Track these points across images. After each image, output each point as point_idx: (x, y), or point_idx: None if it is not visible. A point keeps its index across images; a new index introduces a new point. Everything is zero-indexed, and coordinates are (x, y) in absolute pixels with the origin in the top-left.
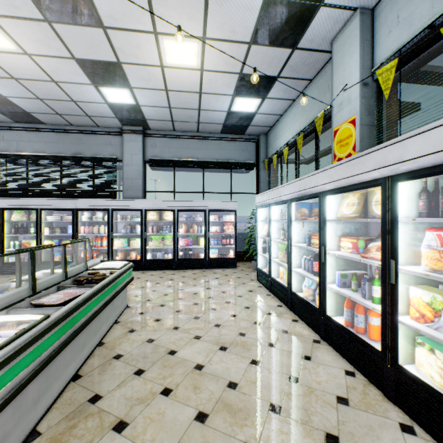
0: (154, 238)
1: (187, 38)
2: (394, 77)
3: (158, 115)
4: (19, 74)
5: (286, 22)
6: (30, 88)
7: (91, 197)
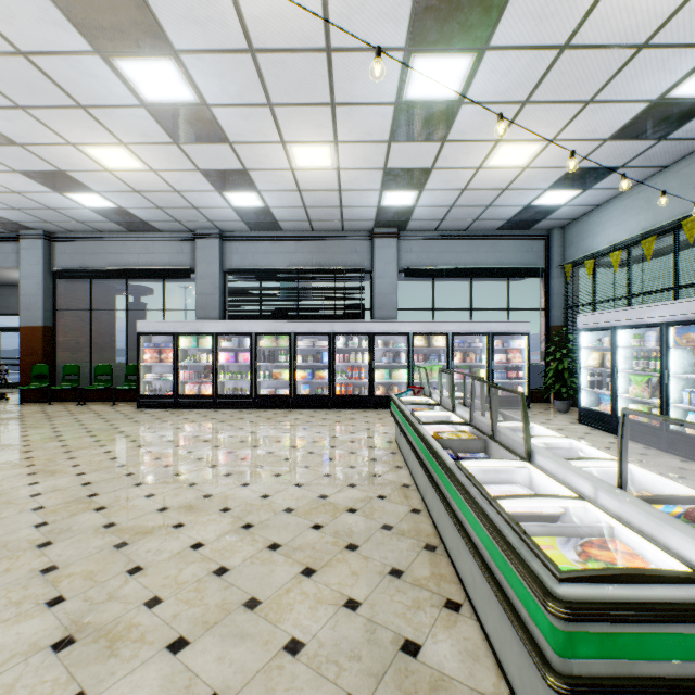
0: (421, 369)
1: (532, 142)
2: None
3: (429, 215)
4: (308, 186)
5: (665, 118)
6: (306, 198)
7: (335, 318)
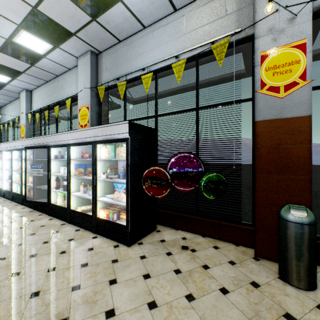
0: None
1: None
2: (39, 115)
3: None
4: None
5: None
6: None
7: None
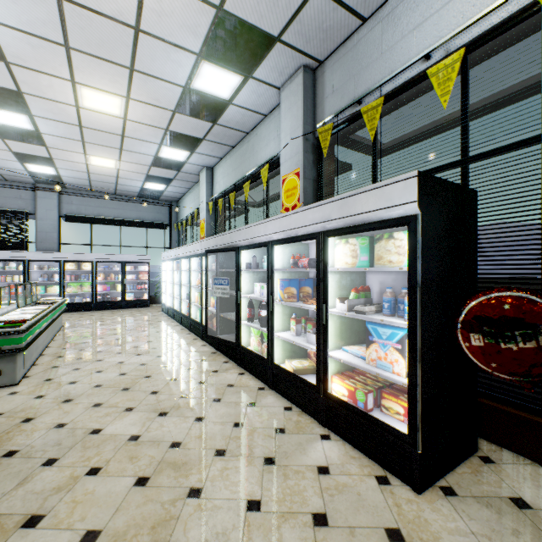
0: (73, 285)
1: (108, 159)
2: (222, 203)
3: (78, 182)
4: None
5: (170, 164)
6: None
7: None
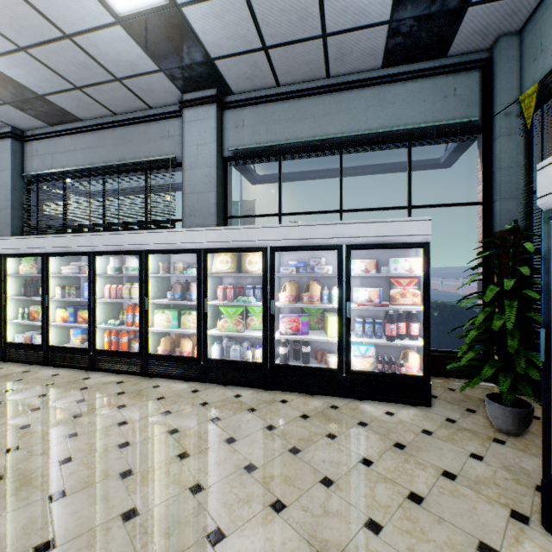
0: (226, 312)
1: None
2: None
3: (231, 36)
4: None
5: None
6: None
7: None
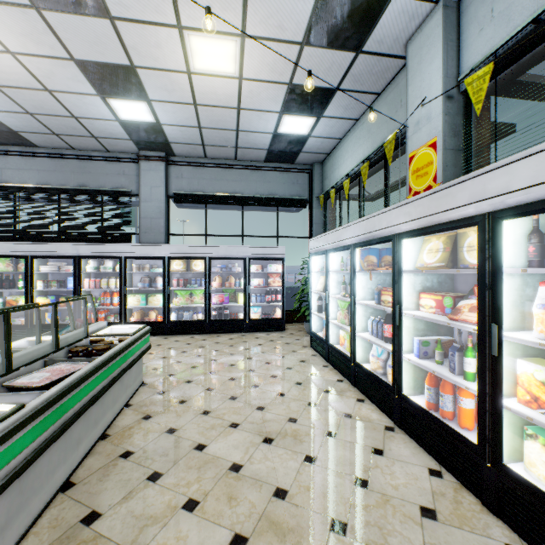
0: (180, 294)
1: (222, 35)
2: (486, 89)
3: (185, 138)
4: None
5: (348, 16)
6: (16, 98)
7: (99, 241)
